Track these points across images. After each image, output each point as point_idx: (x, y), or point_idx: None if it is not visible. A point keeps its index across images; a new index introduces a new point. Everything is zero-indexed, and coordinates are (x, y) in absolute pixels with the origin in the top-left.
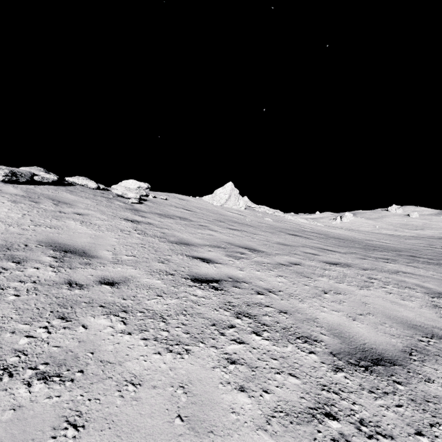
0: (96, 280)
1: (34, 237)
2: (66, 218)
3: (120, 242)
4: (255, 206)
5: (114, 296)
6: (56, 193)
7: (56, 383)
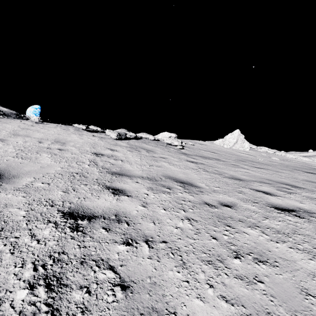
0: (218, 203)
1: (158, 173)
2: (159, 161)
3: (200, 177)
4: (255, 147)
5: (240, 215)
6: (140, 144)
7: (271, 266)
